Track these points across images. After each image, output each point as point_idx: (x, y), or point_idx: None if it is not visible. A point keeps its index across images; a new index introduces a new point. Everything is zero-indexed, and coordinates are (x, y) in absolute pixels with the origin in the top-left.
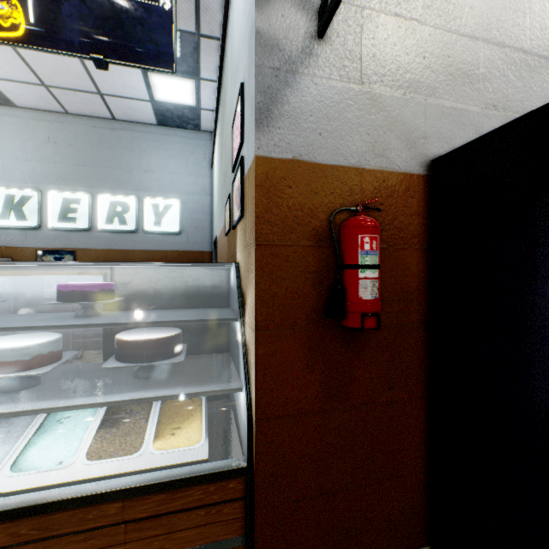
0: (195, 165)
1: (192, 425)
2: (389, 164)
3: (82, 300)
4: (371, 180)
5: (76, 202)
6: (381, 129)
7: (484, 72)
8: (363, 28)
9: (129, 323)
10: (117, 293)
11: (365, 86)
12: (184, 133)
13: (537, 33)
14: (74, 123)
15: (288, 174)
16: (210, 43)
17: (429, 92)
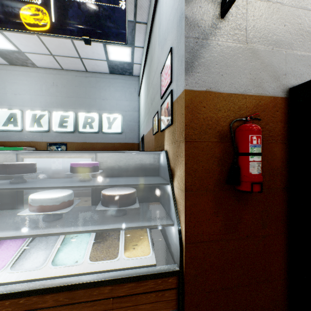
0: (129, 95)
1: (143, 243)
2: (263, 91)
3: (84, 172)
4: (252, 101)
5: (67, 117)
6: (258, 70)
7: None
8: (247, 10)
9: (110, 185)
10: (99, 168)
11: (249, 45)
12: (123, 77)
13: None
14: (66, 75)
15: (203, 99)
16: (141, 26)
17: (287, 46)
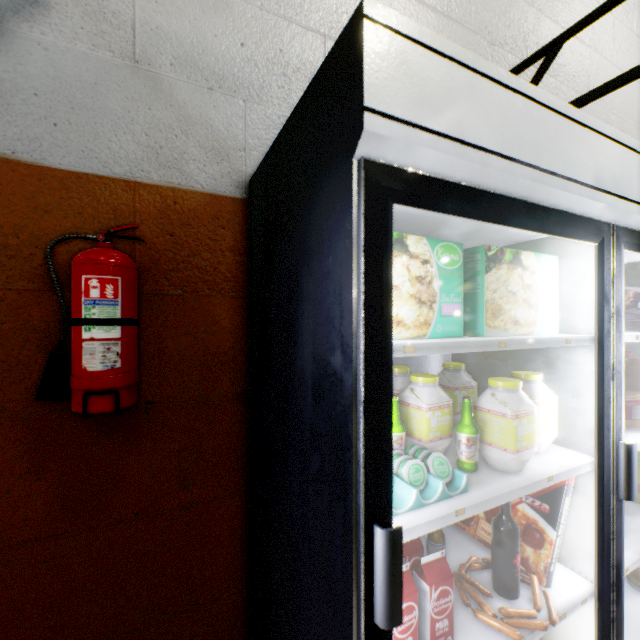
0: None
1: None
2: (185, 179)
3: None
4: (152, 199)
5: None
6: (170, 130)
7: None
8: None
9: None
10: None
11: (143, 66)
12: None
13: None
14: None
15: None
16: None
17: (250, 90)
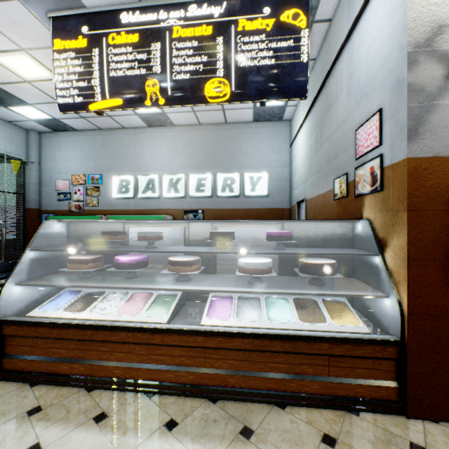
0: (277, 146)
1: (348, 315)
2: None
3: (283, 240)
4: None
5: (204, 180)
6: None
7: None
8: None
9: (314, 254)
10: None
11: None
12: (270, 124)
13: None
14: (203, 130)
15: (429, 166)
16: None
17: None
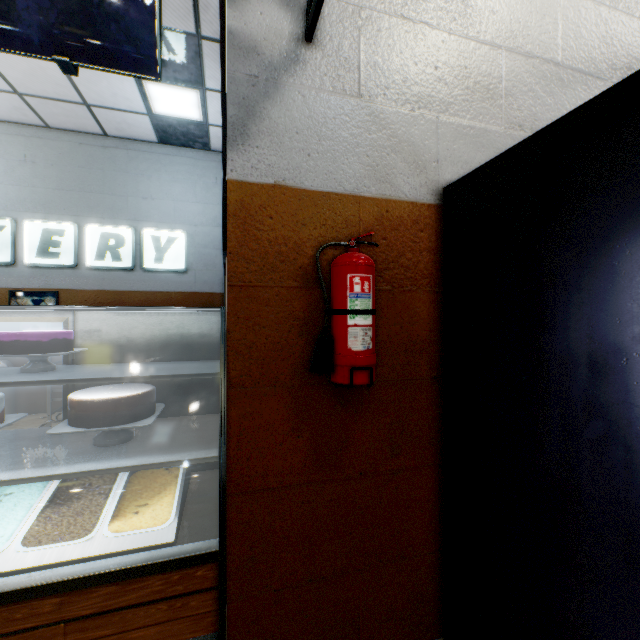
0: (204, 192)
1: (162, 501)
2: (394, 191)
3: (27, 352)
4: (371, 210)
5: (59, 234)
6: (383, 150)
7: (508, 86)
8: (361, 31)
9: (82, 380)
10: (81, 343)
11: (365, 99)
12: (190, 153)
13: (571, 43)
14: (56, 140)
15: (269, 202)
16: (214, 47)
17: (442, 108)
